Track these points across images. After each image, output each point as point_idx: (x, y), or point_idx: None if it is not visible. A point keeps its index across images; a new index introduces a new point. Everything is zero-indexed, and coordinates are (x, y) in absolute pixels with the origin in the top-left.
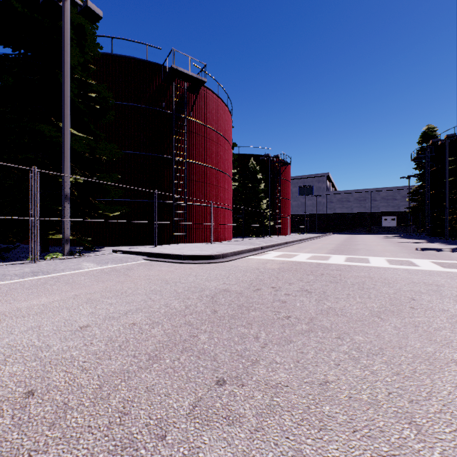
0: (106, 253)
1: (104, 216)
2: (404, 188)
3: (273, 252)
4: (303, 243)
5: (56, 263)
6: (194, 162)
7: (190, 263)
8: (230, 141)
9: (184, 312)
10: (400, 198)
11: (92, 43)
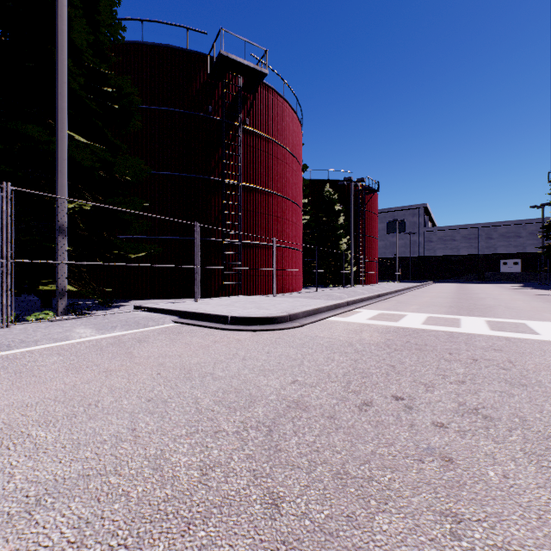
0: (121, 312)
1: (129, 258)
2: (532, 222)
3: (364, 310)
4: (401, 296)
5: (37, 329)
6: (251, 186)
7: (239, 330)
8: (299, 160)
9: (190, 502)
10: (527, 235)
11: (109, 18)
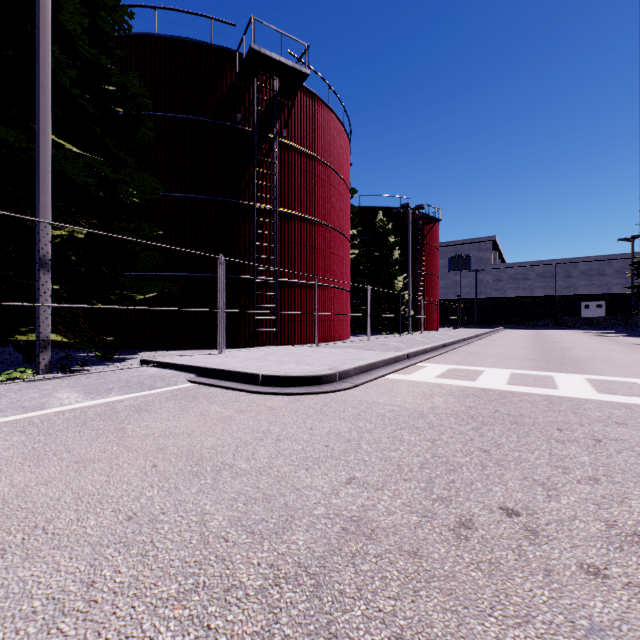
0: (123, 368)
1: (137, 300)
2: (618, 258)
3: (429, 364)
4: (470, 346)
5: (5, 393)
6: (289, 212)
7: (273, 394)
8: (347, 182)
9: None
10: (612, 272)
11: None
